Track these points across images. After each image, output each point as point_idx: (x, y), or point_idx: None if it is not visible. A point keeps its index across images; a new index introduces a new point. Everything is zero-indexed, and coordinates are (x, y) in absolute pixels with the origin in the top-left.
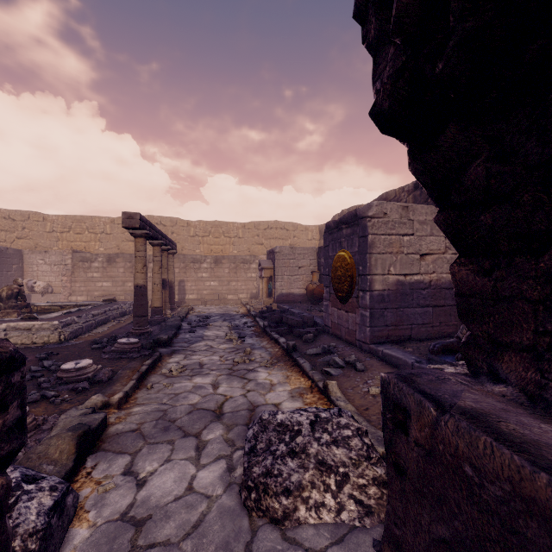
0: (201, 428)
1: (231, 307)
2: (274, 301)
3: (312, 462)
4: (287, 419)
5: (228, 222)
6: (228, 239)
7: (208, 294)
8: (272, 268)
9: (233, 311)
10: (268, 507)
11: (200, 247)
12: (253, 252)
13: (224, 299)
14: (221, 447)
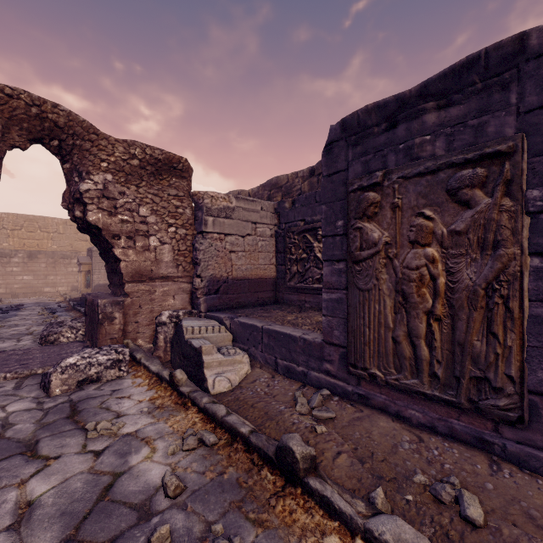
0: (20, 337)
1: (48, 298)
2: (92, 290)
3: (67, 326)
4: (62, 320)
5: (45, 217)
6: (47, 234)
7: (20, 288)
8: (91, 264)
9: (49, 300)
10: (49, 339)
11: (9, 240)
12: (76, 248)
13: (40, 292)
14: (31, 338)
